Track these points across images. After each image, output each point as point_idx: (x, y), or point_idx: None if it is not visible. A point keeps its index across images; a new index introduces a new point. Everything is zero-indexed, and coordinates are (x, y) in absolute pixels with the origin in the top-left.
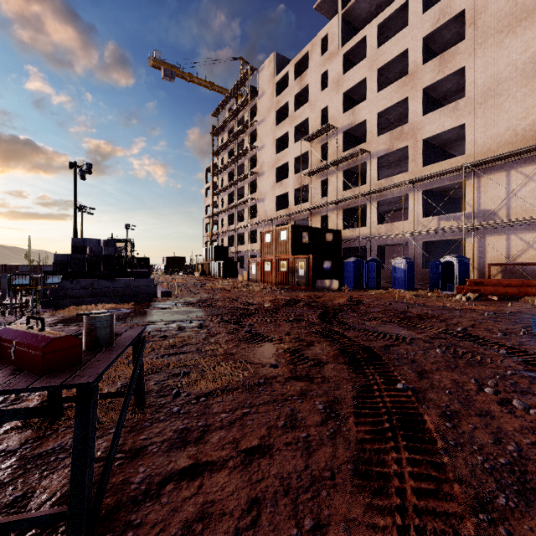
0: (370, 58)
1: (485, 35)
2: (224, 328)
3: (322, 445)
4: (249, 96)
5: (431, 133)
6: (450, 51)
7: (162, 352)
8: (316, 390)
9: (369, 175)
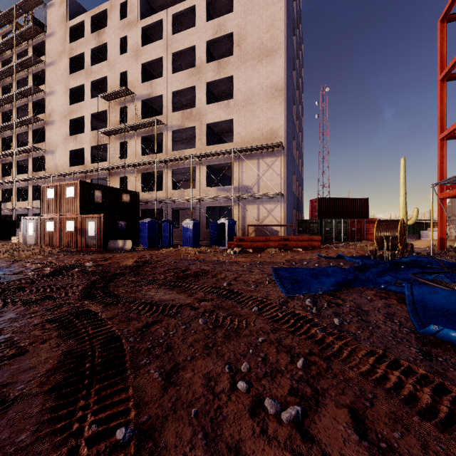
0: (166, 41)
1: (246, 57)
2: None
3: None
4: (34, 29)
5: (212, 120)
6: (224, 60)
7: None
8: None
9: (165, 145)
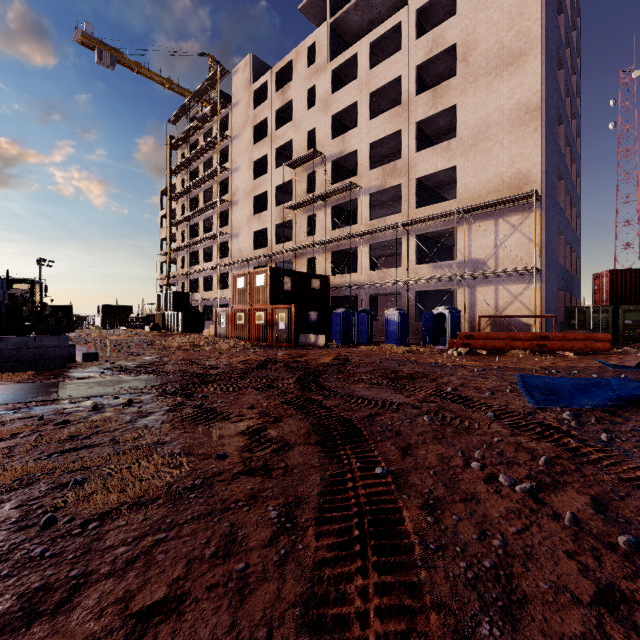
0: (362, 79)
1: (475, 74)
2: (164, 404)
3: (263, 581)
4: (219, 104)
5: (425, 172)
6: (442, 85)
7: (53, 448)
8: (272, 488)
9: (361, 214)
